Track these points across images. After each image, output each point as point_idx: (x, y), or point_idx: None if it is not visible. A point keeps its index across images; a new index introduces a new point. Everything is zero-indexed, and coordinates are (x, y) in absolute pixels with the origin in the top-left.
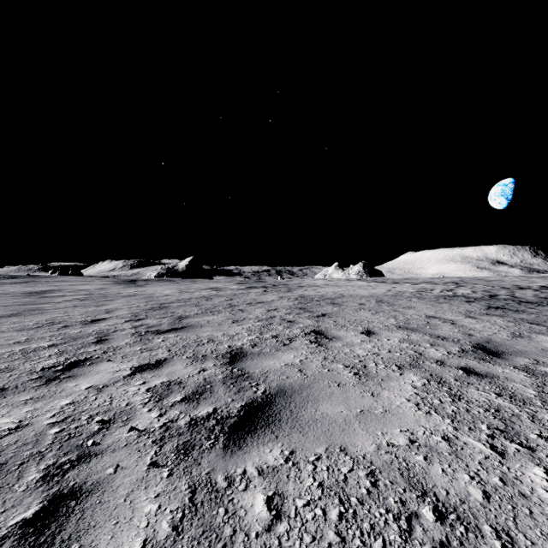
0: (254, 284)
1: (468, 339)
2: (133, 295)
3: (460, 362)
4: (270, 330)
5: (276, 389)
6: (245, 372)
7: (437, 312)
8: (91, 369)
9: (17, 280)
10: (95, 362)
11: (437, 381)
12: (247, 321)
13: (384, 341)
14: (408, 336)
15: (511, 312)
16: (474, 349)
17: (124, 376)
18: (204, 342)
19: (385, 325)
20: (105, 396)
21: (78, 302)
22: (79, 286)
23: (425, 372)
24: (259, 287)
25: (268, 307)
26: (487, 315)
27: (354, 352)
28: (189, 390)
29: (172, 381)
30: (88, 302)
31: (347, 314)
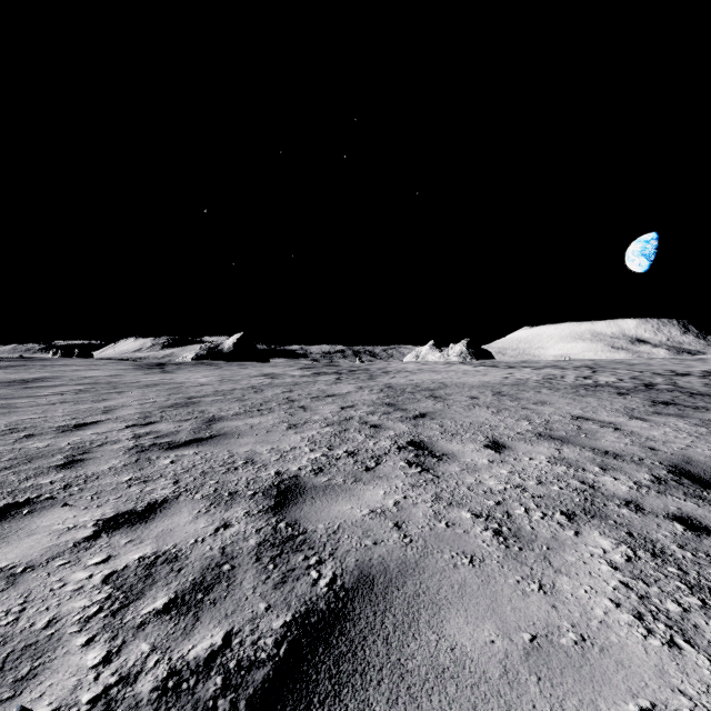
0: (324, 369)
1: (655, 457)
2: (154, 385)
3: (666, 505)
4: (344, 441)
5: (356, 573)
6: (299, 529)
7: (586, 411)
8: (23, 525)
9: (1, 364)
10: (39, 509)
11: (649, 550)
12: (309, 426)
13: (525, 461)
14: (560, 452)
15: (690, 411)
16: (675, 477)
17: (76, 541)
18: (238, 464)
19: (518, 432)
20: (14, 599)
21: (71, 396)
22: (84, 372)
23: (619, 529)
24: (329, 373)
25: (342, 403)
26: (659, 415)
27: (482, 483)
28: (188, 577)
29: (161, 554)
30: (85, 396)
31: (456, 414)
